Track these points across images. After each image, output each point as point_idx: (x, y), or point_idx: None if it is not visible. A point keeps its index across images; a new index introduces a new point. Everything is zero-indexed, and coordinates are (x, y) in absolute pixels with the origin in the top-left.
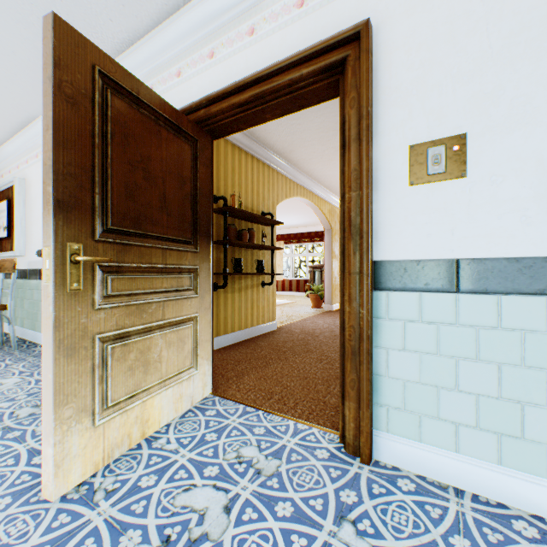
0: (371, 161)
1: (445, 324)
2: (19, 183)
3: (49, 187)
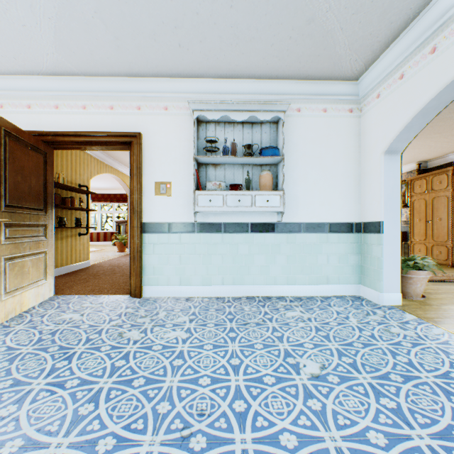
0: (142, 185)
1: (166, 244)
2: None
3: None
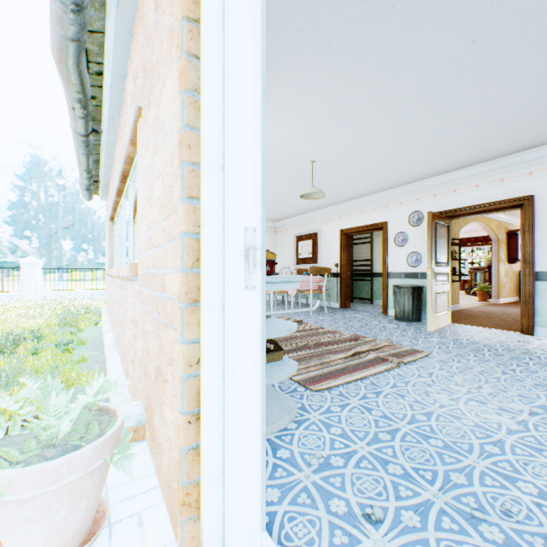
0: (533, 239)
1: None
2: (319, 232)
3: (429, 254)
